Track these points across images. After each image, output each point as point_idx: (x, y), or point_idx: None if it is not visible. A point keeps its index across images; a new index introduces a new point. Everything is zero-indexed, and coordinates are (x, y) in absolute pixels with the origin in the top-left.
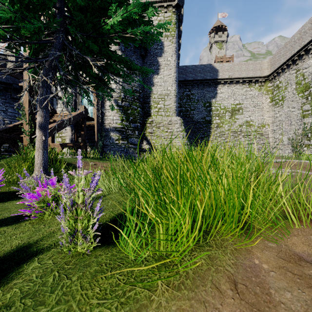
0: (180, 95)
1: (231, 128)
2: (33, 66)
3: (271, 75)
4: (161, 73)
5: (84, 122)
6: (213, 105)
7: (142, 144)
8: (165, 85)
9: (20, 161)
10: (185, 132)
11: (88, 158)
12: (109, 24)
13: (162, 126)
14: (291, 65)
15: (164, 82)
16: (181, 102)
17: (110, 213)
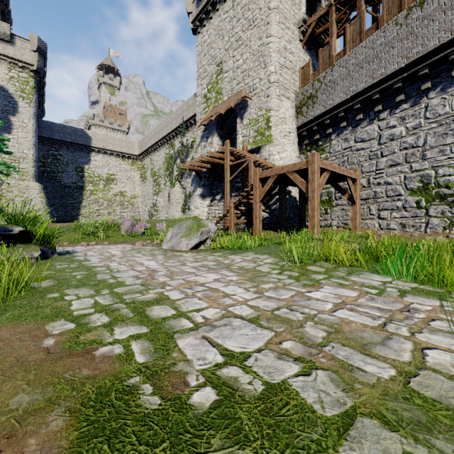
0: (44, 153)
1: (106, 197)
2: None
3: (140, 156)
4: (15, 133)
5: None
6: (86, 171)
7: None
8: (20, 147)
9: None
10: (46, 199)
11: None
12: None
13: (15, 189)
14: (149, 154)
15: (19, 144)
16: (45, 161)
17: None
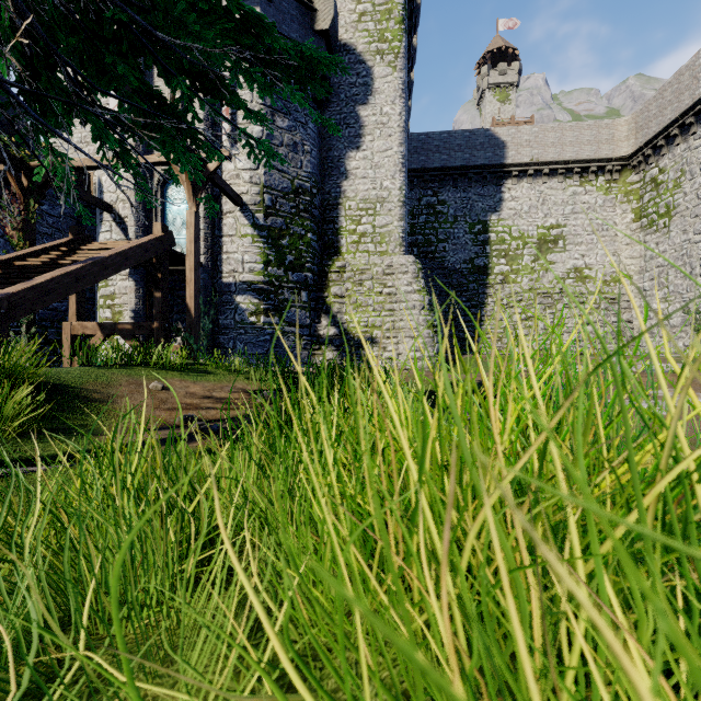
0: (412, 206)
1: (538, 286)
2: None
3: (637, 155)
4: (366, 146)
5: (161, 266)
6: (492, 228)
7: (318, 324)
8: (375, 176)
9: None
10: (427, 295)
11: (153, 368)
12: None
13: (368, 278)
14: (692, 125)
15: (374, 169)
16: (413, 223)
17: None
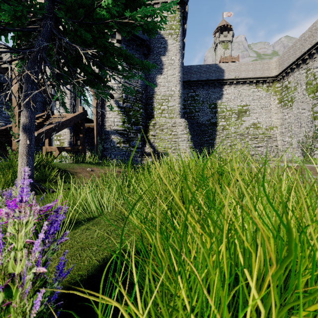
0: (184, 96)
1: (238, 131)
2: (16, 58)
3: (279, 75)
4: (165, 73)
5: (82, 124)
6: (218, 106)
7: (145, 147)
8: (168, 85)
9: (4, 168)
10: (190, 135)
11: (86, 163)
12: (104, 9)
13: (165, 128)
14: (301, 64)
15: (168, 82)
16: (185, 104)
17: (92, 256)
